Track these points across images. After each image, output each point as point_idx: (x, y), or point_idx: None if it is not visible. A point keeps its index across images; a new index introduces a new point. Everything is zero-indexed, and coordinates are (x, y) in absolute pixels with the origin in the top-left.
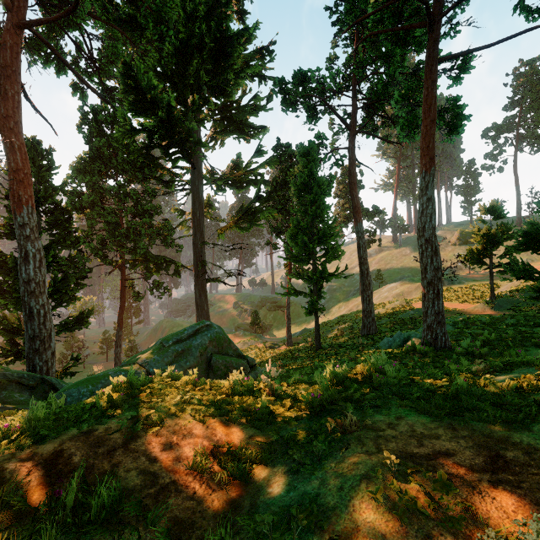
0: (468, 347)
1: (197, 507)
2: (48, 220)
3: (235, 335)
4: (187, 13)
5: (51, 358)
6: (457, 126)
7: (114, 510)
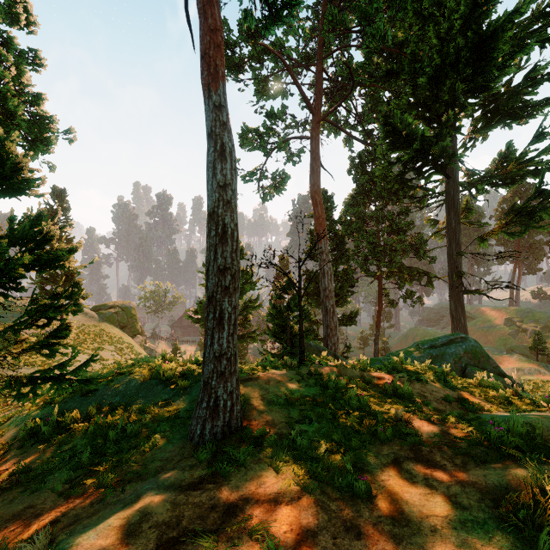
0: None
1: (446, 409)
2: (330, 245)
3: (504, 357)
4: (441, 38)
5: (336, 342)
6: None
7: (410, 396)
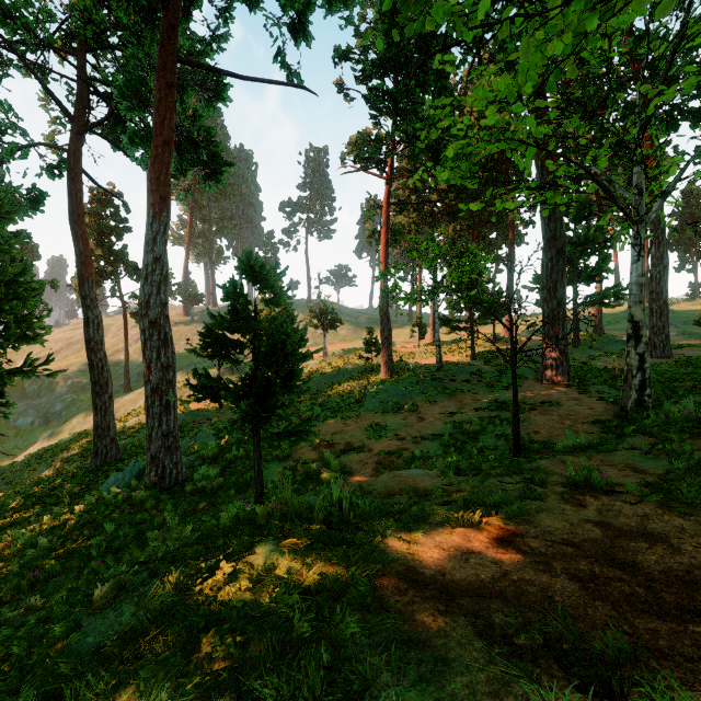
0: (204, 479)
1: None
2: None
3: None
4: None
5: None
6: (216, 170)
7: None
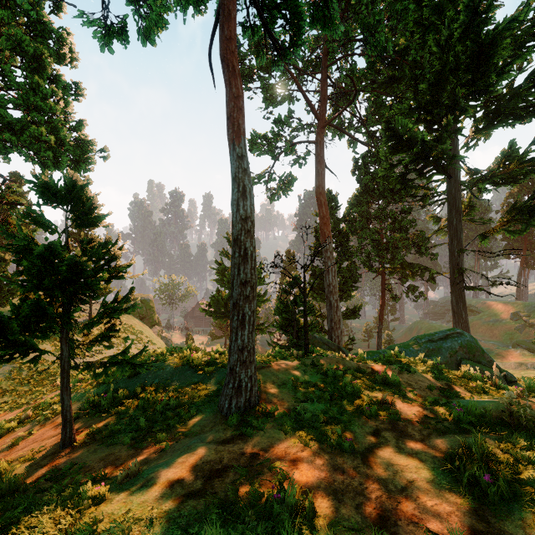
0: None
1: (427, 395)
2: (335, 242)
3: (508, 352)
4: (441, 46)
5: (340, 335)
6: None
7: (397, 384)
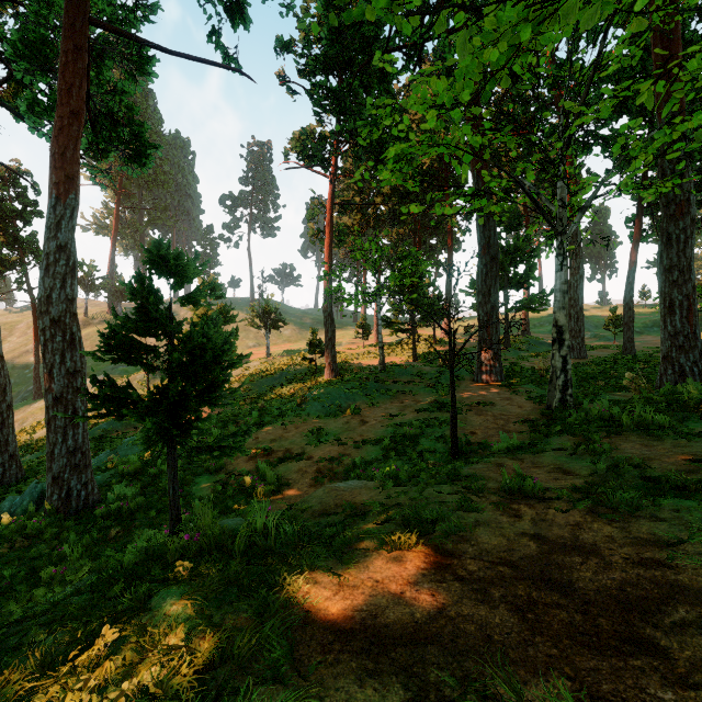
0: (119, 499)
1: None
2: None
3: None
4: None
5: None
6: (140, 152)
7: None
